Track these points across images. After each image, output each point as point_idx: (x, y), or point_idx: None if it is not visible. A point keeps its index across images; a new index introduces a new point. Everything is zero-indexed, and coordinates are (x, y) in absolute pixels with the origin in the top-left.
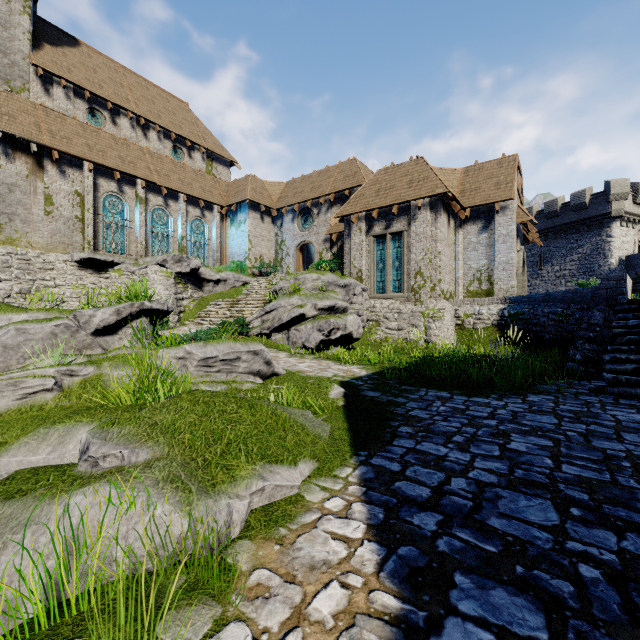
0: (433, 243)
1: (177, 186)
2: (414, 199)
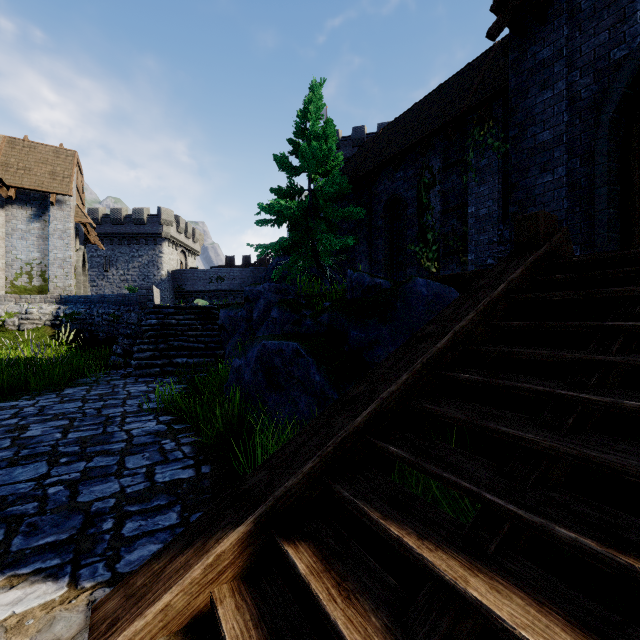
0: None
1: None
2: None
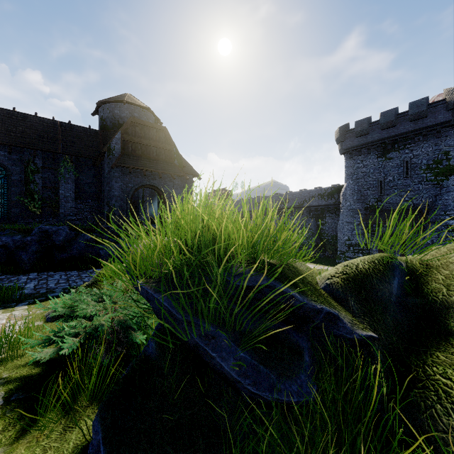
0: None
1: None
2: None
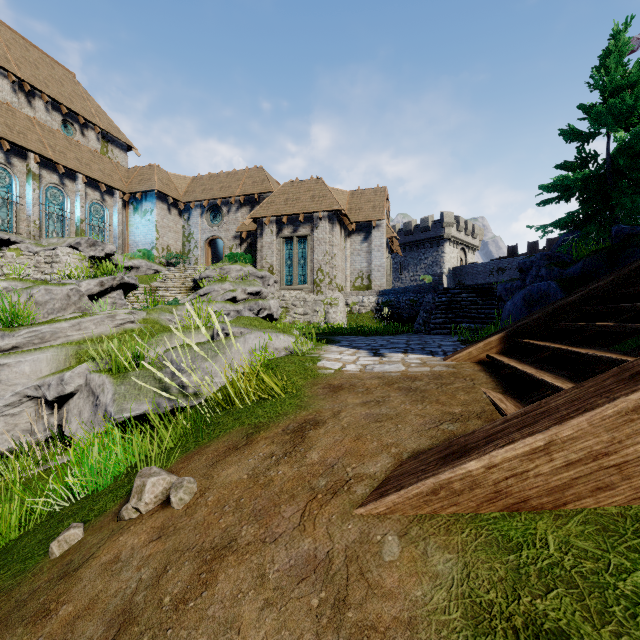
0: (330, 247)
1: (75, 166)
2: (317, 211)
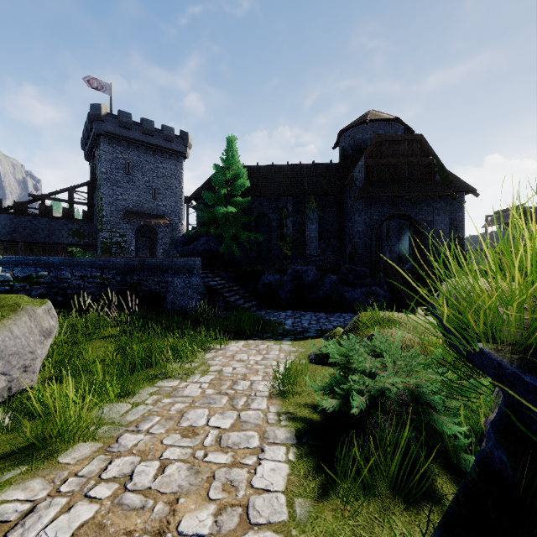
0: None
1: None
2: None
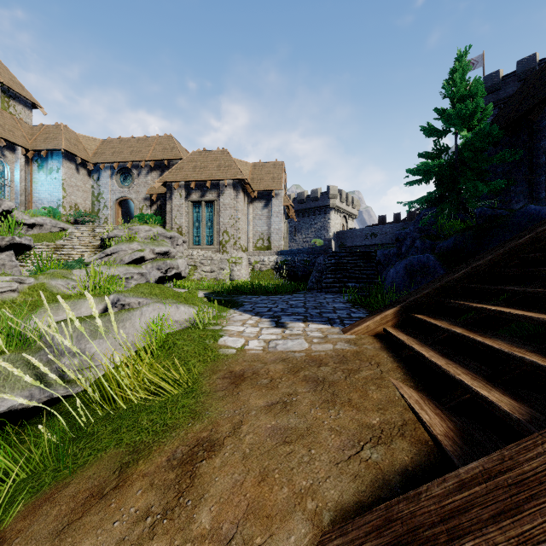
0: (235, 212)
1: None
2: (222, 179)
